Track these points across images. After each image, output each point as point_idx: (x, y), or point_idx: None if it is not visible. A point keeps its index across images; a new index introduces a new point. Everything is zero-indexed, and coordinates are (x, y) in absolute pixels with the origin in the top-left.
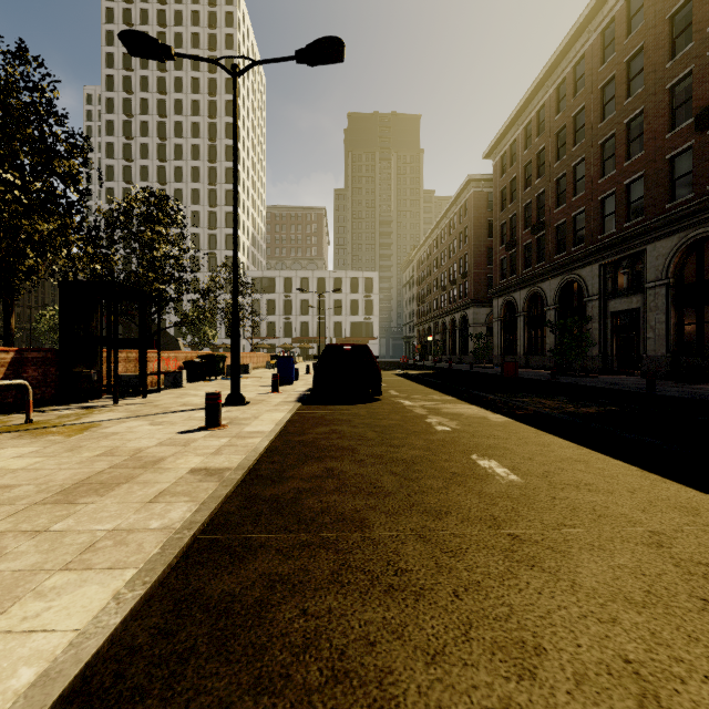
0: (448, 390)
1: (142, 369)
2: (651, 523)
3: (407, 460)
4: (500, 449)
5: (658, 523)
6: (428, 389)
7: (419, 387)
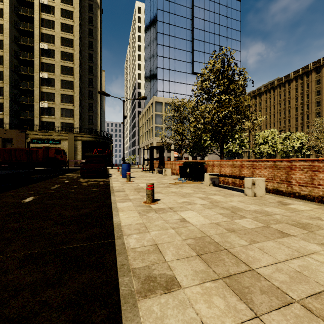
0: (45, 178)
1: (153, 166)
2: None
3: None
4: None
5: None
6: (52, 179)
7: (50, 180)
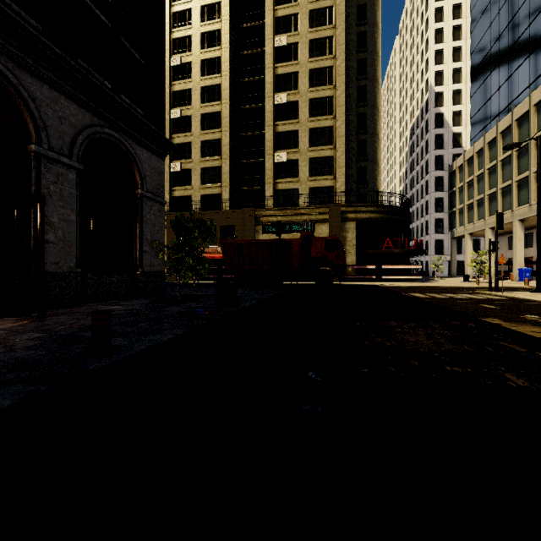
0: None
1: None
2: (451, 301)
3: (526, 308)
4: (487, 309)
5: (450, 301)
6: None
7: None
